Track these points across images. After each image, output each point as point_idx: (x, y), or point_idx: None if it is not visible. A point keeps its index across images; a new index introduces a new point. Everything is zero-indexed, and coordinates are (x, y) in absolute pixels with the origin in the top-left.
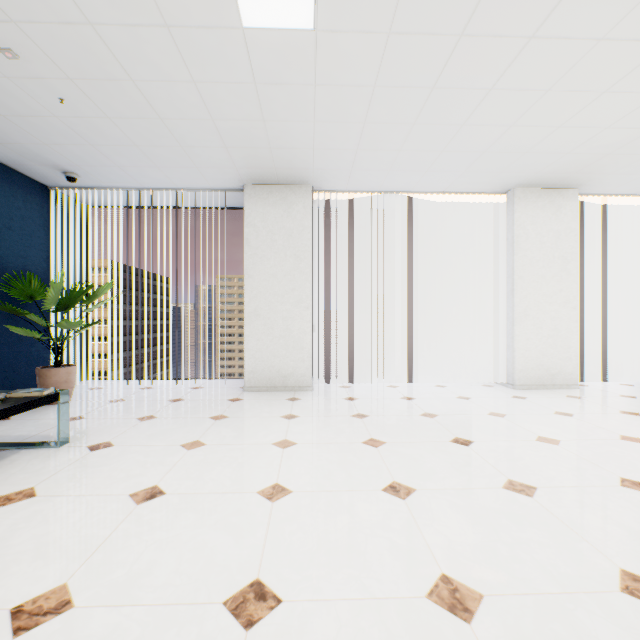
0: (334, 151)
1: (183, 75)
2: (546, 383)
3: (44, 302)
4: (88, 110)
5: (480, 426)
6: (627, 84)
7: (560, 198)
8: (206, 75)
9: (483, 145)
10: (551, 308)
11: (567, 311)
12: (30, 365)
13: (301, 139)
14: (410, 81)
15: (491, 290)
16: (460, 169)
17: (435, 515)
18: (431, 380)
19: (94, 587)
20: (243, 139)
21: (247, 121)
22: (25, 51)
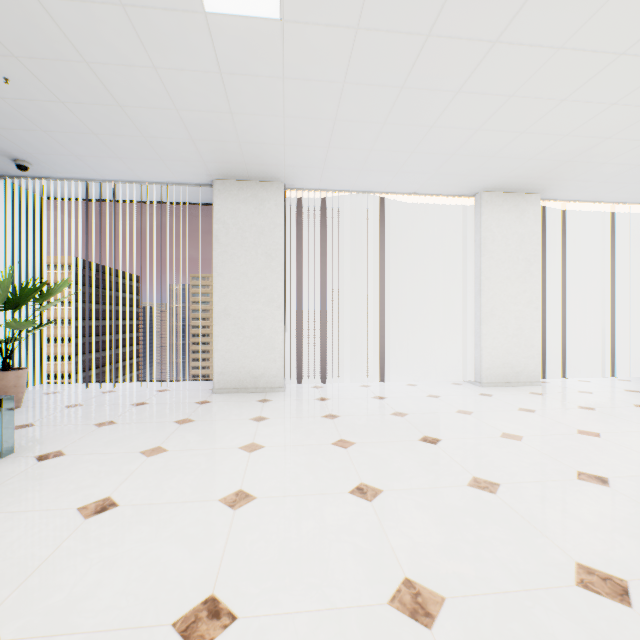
0: (305, 148)
1: (142, 60)
2: (511, 380)
3: None
4: (38, 92)
5: (448, 424)
6: (584, 94)
7: (524, 202)
8: (168, 61)
9: (451, 148)
10: (516, 308)
11: (530, 311)
12: None
13: (271, 134)
14: (379, 79)
15: (460, 290)
16: (430, 171)
17: (401, 516)
18: (403, 379)
19: (26, 616)
20: (210, 132)
21: (214, 113)
22: None
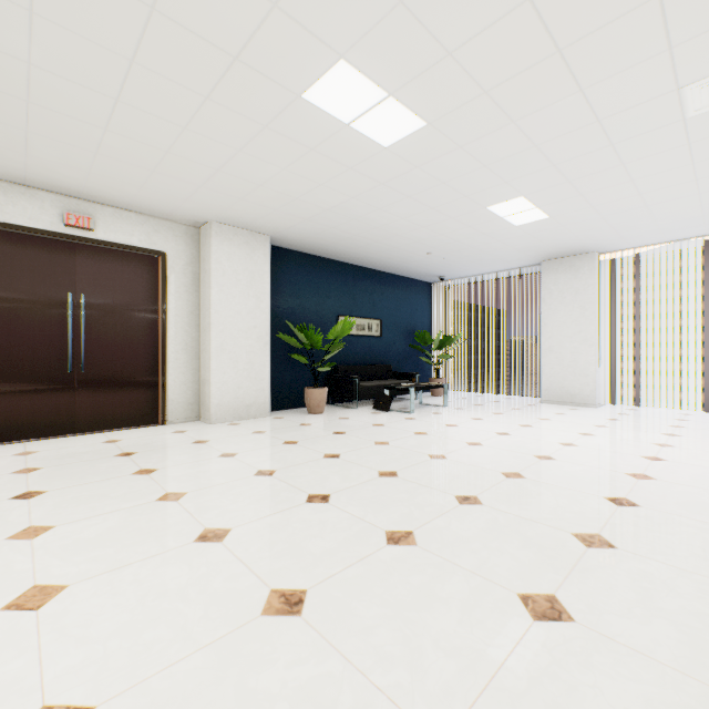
0: (598, 237)
1: (493, 241)
2: None
3: (428, 345)
4: (453, 258)
5: None
6: None
7: None
8: (503, 238)
9: None
10: None
11: None
12: (423, 377)
13: (568, 239)
14: (624, 209)
15: None
16: None
17: (592, 439)
18: None
19: (462, 426)
20: (530, 248)
21: (530, 243)
22: (434, 252)
